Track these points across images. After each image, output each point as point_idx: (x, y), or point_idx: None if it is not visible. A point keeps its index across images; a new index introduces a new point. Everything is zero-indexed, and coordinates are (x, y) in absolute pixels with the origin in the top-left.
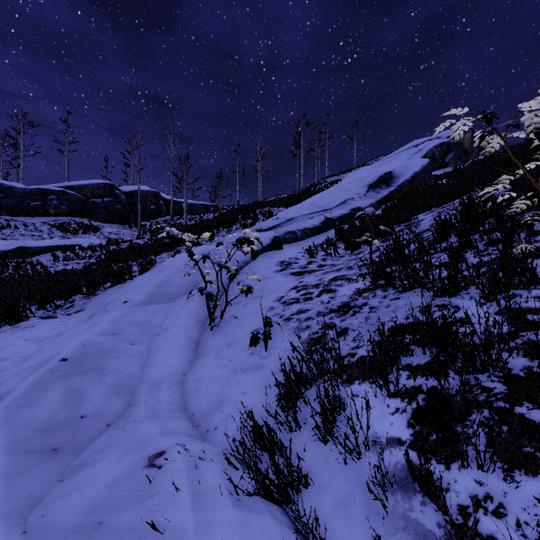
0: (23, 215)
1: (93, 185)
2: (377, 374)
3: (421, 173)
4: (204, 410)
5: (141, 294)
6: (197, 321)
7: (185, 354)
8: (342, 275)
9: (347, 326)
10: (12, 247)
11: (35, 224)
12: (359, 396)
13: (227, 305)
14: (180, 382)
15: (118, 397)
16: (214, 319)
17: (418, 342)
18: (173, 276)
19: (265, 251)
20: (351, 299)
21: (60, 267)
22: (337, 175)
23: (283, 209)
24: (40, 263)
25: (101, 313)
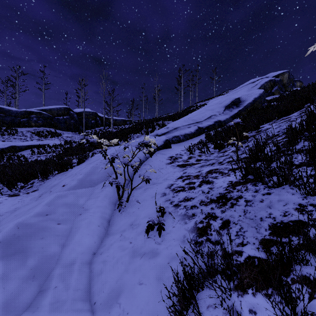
0: (16, 126)
1: (57, 108)
2: (286, 305)
3: (259, 98)
4: (105, 299)
5: (74, 180)
6: (110, 202)
7: (97, 233)
8: (215, 169)
9: (228, 219)
10: (7, 146)
11: (23, 132)
12: (257, 313)
13: (132, 190)
14: (89, 262)
15: (33, 282)
16: (121, 203)
17: (314, 254)
18: (97, 167)
19: (159, 149)
20: (227, 191)
21: (35, 158)
22: (204, 101)
23: (171, 122)
24: (23, 156)
25: (47, 193)
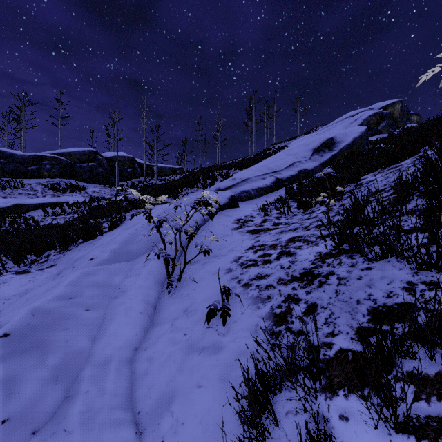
0: (22, 177)
1: (79, 152)
2: (384, 406)
3: (360, 138)
4: (152, 406)
5: (106, 251)
6: (155, 281)
7: (139, 322)
8: (299, 236)
9: (314, 302)
10: (9, 204)
11: (31, 185)
12: (349, 419)
13: (185, 265)
14: (130, 360)
15: (56, 386)
16: (172, 282)
17: (423, 344)
18: (137, 233)
19: (223, 209)
20: (314, 266)
21: (49, 221)
22: (284, 142)
23: (238, 171)
24: (32, 218)
25: (69, 269)
